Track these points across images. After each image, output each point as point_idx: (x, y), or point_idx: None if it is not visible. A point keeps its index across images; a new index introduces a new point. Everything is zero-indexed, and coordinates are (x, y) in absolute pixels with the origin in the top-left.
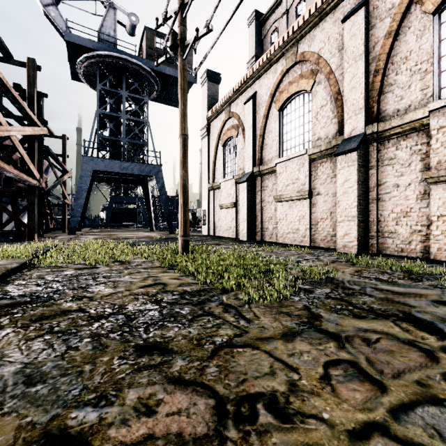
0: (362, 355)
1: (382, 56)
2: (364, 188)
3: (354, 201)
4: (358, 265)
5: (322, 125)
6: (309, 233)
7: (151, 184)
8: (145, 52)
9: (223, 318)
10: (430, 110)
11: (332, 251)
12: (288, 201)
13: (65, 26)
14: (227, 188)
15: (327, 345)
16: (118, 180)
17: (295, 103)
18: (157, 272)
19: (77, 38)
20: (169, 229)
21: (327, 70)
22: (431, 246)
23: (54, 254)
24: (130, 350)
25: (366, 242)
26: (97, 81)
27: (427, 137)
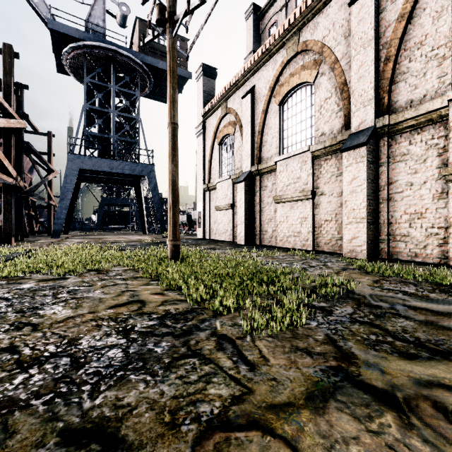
0: (449, 447)
1: (393, 42)
2: (374, 187)
3: (363, 201)
4: (375, 273)
5: (326, 120)
6: (311, 237)
7: (144, 184)
8: (137, 44)
9: (215, 361)
10: (449, 99)
11: (339, 256)
12: (289, 202)
13: (49, 14)
14: (223, 189)
15: (382, 420)
16: (108, 181)
17: (296, 97)
18: (137, 285)
19: (62, 26)
20: (162, 232)
21: (331, 59)
22: (450, 251)
23: (23, 261)
24: (50, 444)
25: (376, 246)
26: (85, 73)
27: (445, 130)
